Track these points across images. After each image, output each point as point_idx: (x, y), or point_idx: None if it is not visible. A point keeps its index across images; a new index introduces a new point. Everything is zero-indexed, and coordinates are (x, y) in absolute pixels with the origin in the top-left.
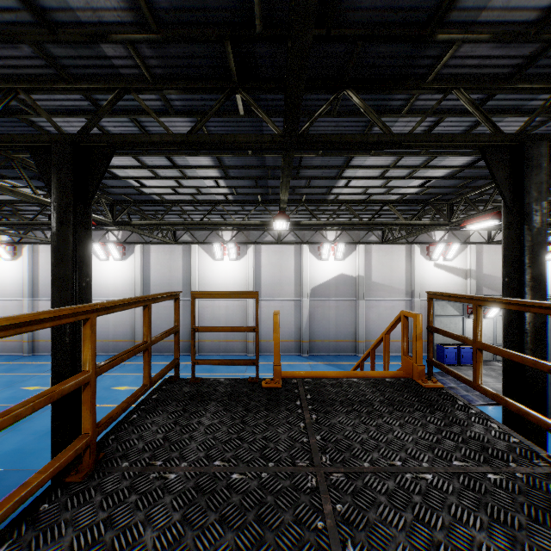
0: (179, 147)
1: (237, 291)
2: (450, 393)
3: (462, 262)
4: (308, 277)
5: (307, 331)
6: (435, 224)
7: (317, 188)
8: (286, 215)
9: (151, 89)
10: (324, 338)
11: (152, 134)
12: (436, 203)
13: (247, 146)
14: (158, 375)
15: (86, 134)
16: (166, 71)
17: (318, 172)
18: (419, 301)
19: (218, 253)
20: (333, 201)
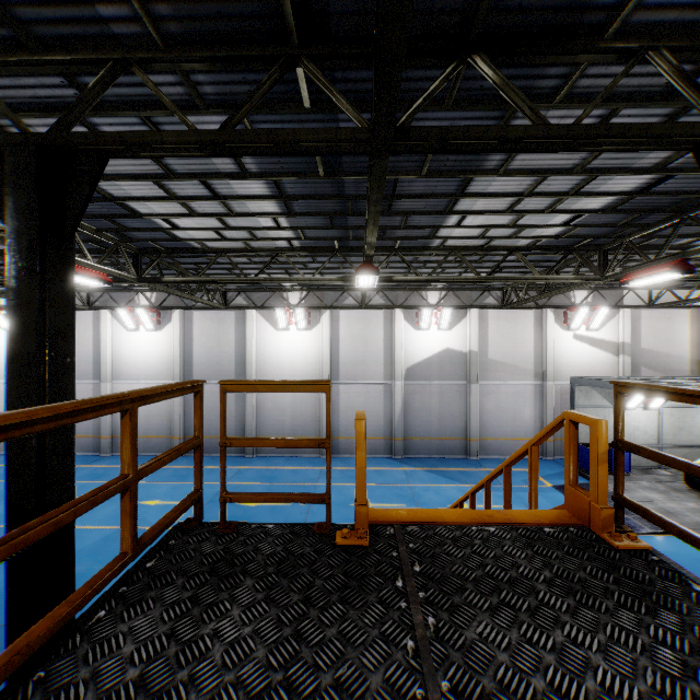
0: (207, 152)
1: (294, 380)
2: (668, 564)
3: (612, 332)
4: (402, 353)
5: (401, 425)
6: (582, 279)
7: (416, 230)
8: (373, 266)
9: (162, 61)
10: (423, 435)
11: (164, 131)
12: (583, 250)
13: (314, 148)
14: (155, 529)
15: (62, 133)
16: (184, 28)
17: (419, 204)
18: (553, 386)
19: (282, 321)
20: (438, 249)
